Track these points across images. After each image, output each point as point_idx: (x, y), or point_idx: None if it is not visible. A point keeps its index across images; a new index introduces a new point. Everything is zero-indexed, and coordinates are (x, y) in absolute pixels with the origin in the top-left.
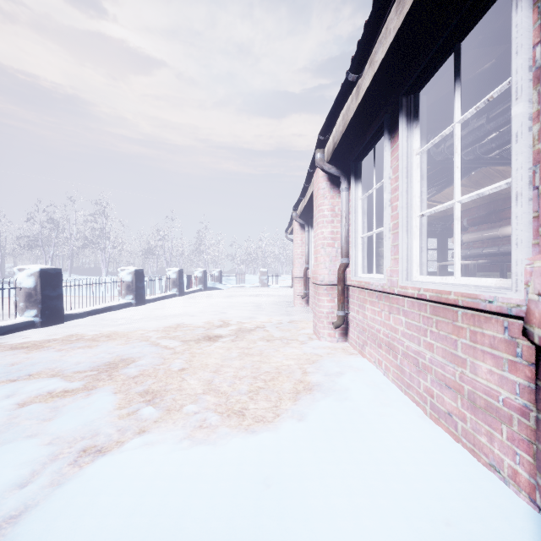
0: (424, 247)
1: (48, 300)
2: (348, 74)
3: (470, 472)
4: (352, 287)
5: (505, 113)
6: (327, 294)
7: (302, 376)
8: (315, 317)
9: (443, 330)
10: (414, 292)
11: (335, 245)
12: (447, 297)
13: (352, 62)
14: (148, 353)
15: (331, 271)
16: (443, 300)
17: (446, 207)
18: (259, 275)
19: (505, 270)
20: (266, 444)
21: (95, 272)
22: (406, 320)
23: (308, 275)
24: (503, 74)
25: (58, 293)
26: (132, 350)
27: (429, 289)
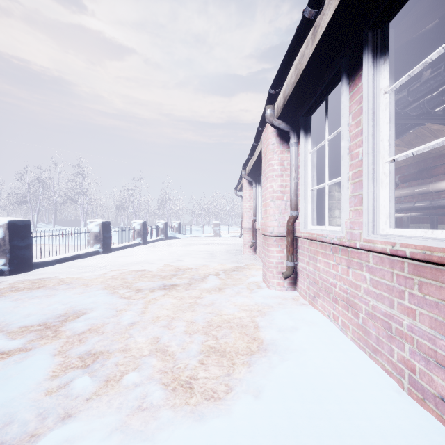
0: (392, 196)
1: (16, 250)
2: (306, 10)
3: None
4: (302, 239)
5: None
6: (276, 245)
7: (255, 332)
8: (264, 266)
9: (431, 295)
10: (386, 246)
11: (284, 198)
12: (442, 256)
13: None
14: (101, 304)
15: (281, 223)
16: (435, 259)
17: (433, 147)
18: (213, 227)
19: (436, 222)
20: (217, 444)
21: (76, 224)
22: (371, 277)
23: (256, 226)
24: None
25: (27, 243)
26: (86, 300)
27: (411, 244)
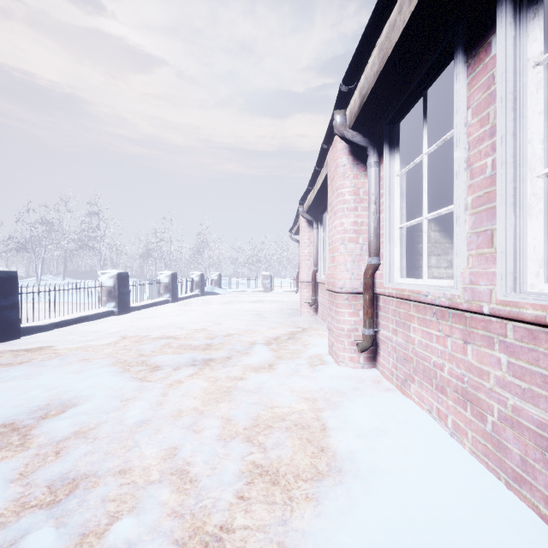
0: (544, 232)
1: None
2: None
3: None
4: (385, 297)
5: None
6: (349, 305)
7: (322, 438)
8: (331, 334)
9: None
10: (544, 313)
11: (359, 240)
12: None
13: None
14: (102, 390)
15: (355, 275)
16: None
17: None
18: (262, 279)
19: None
20: None
21: (92, 276)
22: (510, 361)
23: (317, 279)
24: None
25: (12, 302)
26: (82, 384)
27: None
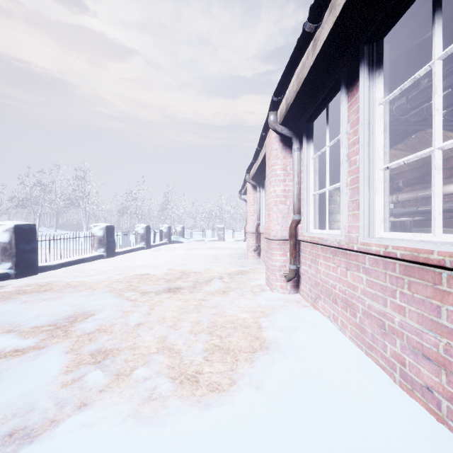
0: (387, 202)
1: (22, 253)
2: (306, 24)
3: None
4: (304, 242)
5: None
6: (279, 249)
7: (257, 332)
8: (268, 270)
9: (419, 293)
10: (379, 249)
11: (287, 202)
12: (427, 257)
13: (312, 8)
14: (108, 306)
15: (283, 227)
16: (421, 260)
17: (421, 156)
18: (217, 231)
19: None
20: (221, 427)
21: (77, 228)
22: (367, 278)
23: (260, 230)
24: (445, 41)
25: (32, 247)
26: (94, 302)
27: (401, 247)
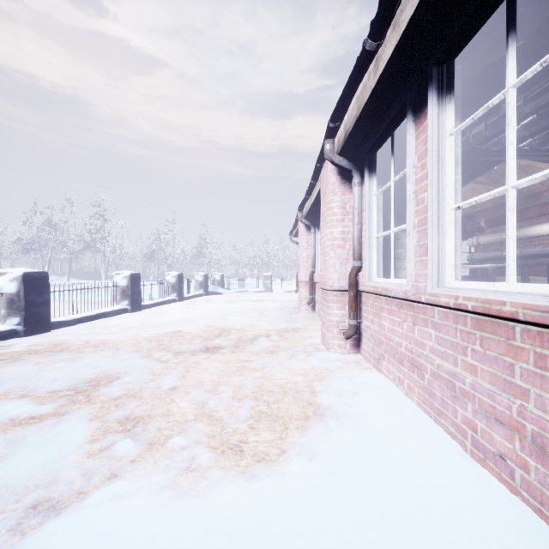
0: (459, 246)
1: (33, 307)
2: (367, 42)
3: (544, 546)
4: (366, 293)
5: (548, 91)
6: (337, 301)
7: (311, 397)
8: (324, 326)
9: (491, 350)
10: (449, 300)
11: (346, 246)
12: (500, 309)
13: (373, 24)
14: (136, 368)
15: (342, 275)
16: (493, 312)
17: (494, 195)
18: (263, 280)
19: (527, 274)
20: (269, 498)
21: (94, 276)
22: (436, 334)
23: (315, 279)
24: (533, 57)
25: (44, 299)
26: (119, 364)
27: (472, 298)
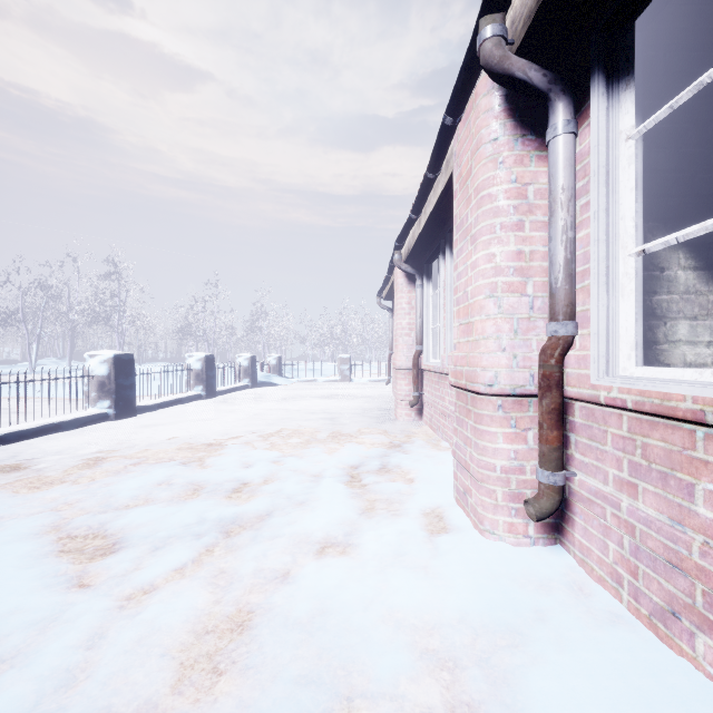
0: None
1: None
2: None
3: None
4: (592, 406)
5: None
6: (505, 420)
7: None
8: (464, 471)
9: None
10: None
11: (526, 289)
12: None
13: None
14: None
15: (518, 359)
16: None
17: None
18: (338, 364)
19: None
20: None
21: None
22: None
23: (422, 364)
24: None
25: None
26: None
27: None
